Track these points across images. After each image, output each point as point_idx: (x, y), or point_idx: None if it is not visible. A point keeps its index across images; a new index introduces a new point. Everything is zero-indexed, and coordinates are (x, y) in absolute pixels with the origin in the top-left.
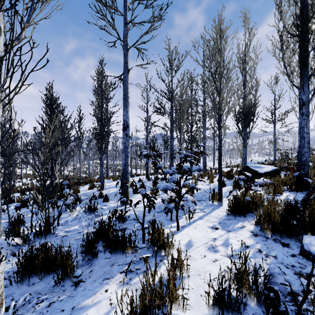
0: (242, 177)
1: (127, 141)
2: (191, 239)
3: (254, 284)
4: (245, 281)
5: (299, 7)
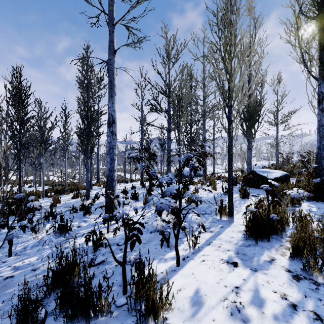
0: (265, 187)
1: (113, 141)
2: (199, 287)
3: None
4: None
5: None
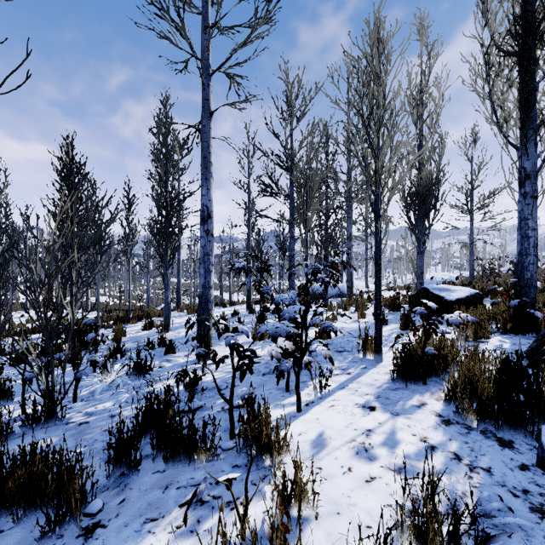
0: (419, 310)
1: (208, 244)
2: (323, 431)
3: (454, 543)
4: (434, 536)
5: (518, 2)
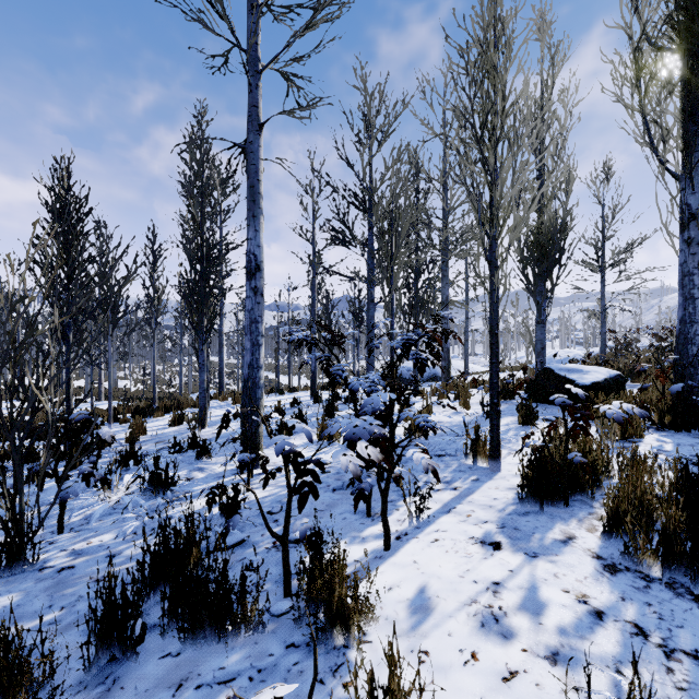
0: (560, 398)
1: (256, 307)
2: (425, 583)
3: None
4: None
5: None
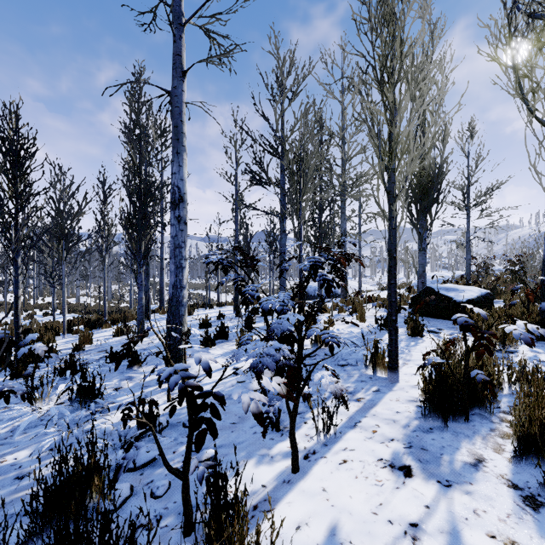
0: (462, 318)
1: (180, 234)
2: (336, 521)
3: None
4: None
5: None
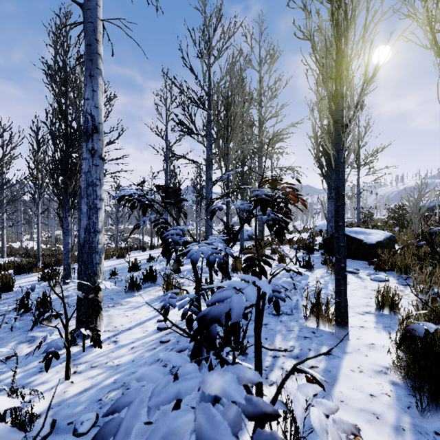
0: None
1: (94, 169)
2: None
3: None
4: None
5: None
